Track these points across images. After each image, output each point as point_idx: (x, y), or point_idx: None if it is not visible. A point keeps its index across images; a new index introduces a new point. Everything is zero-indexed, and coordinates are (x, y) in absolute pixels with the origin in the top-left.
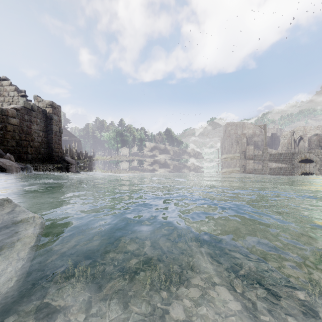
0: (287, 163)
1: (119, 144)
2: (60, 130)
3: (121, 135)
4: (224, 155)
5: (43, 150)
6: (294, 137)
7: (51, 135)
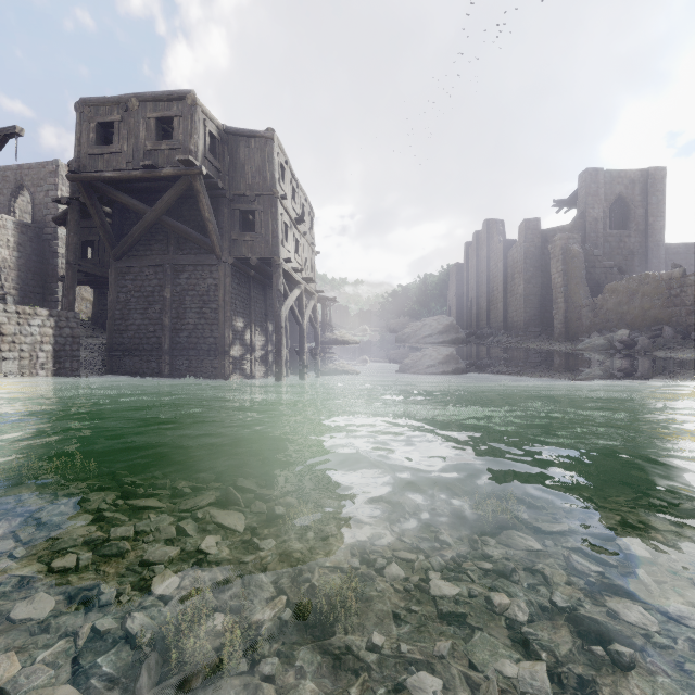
0: None
1: None
2: None
3: None
4: None
5: None
6: None
7: None
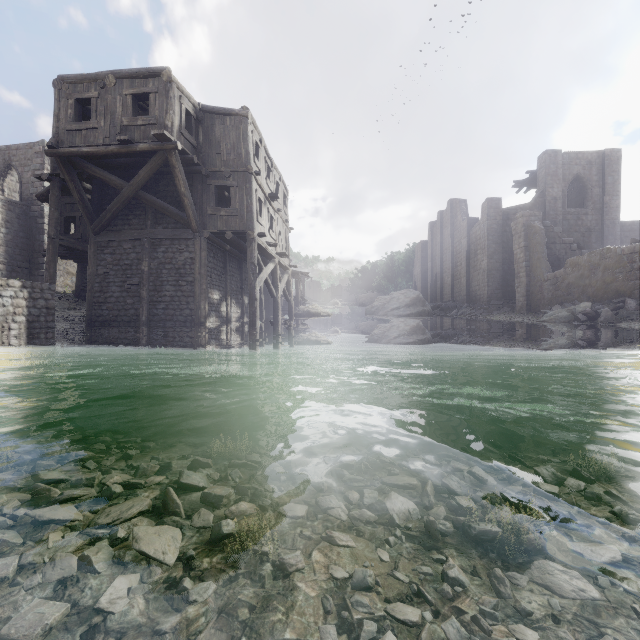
0: None
1: None
2: None
3: None
4: None
5: None
6: None
7: None
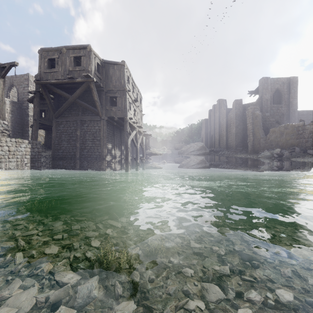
0: None
1: None
2: None
3: None
4: None
5: None
6: None
7: None
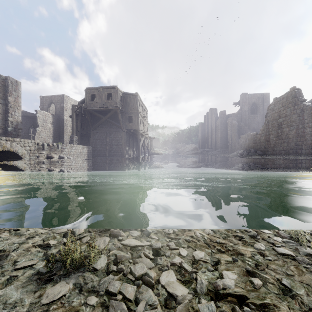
0: None
1: None
2: None
3: None
4: None
5: None
6: None
7: None
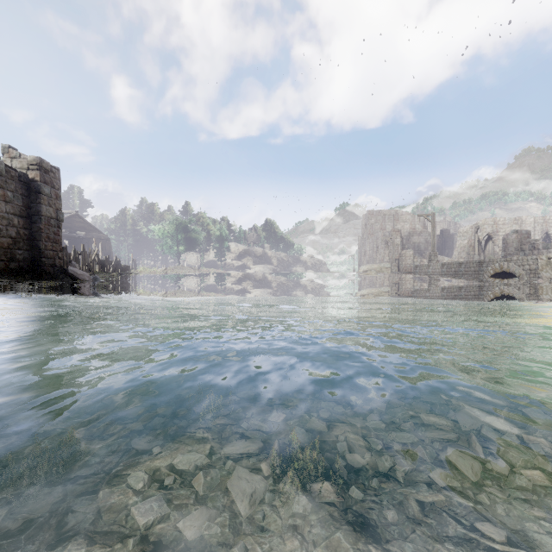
0: (470, 279)
1: (182, 245)
2: (58, 214)
3: (184, 230)
4: (364, 265)
5: (19, 254)
6: (478, 235)
7: (38, 223)
